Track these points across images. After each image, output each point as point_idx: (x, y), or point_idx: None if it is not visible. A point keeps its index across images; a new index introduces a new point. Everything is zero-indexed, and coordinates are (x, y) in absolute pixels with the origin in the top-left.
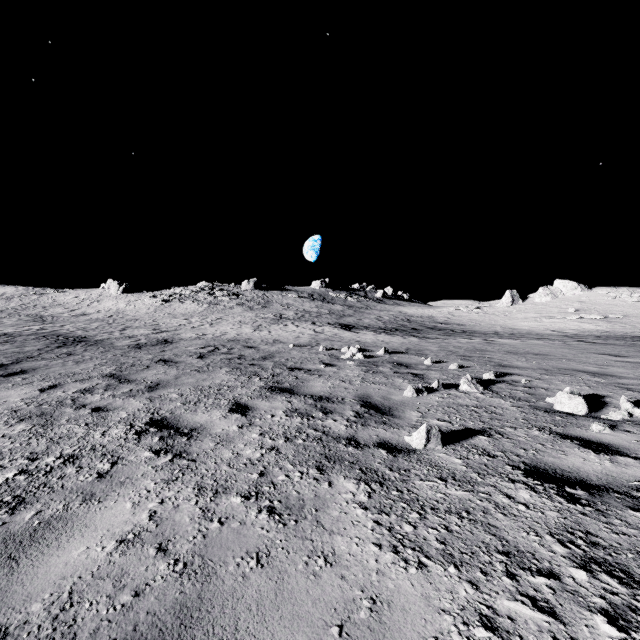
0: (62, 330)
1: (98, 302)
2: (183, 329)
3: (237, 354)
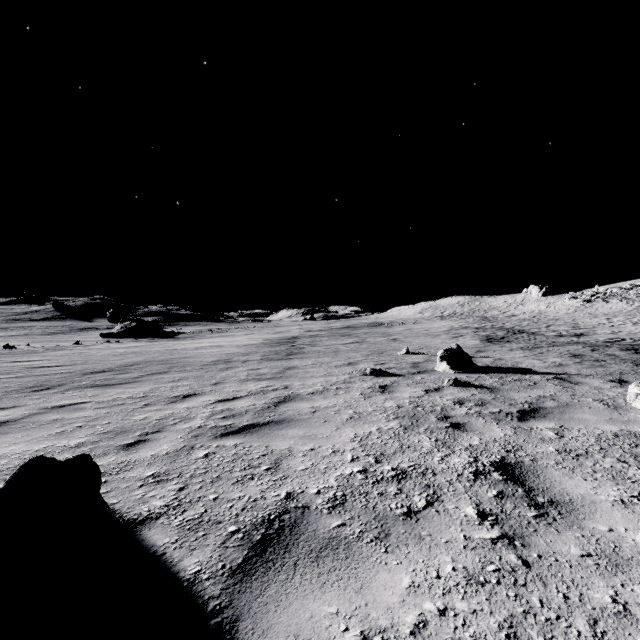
0: (506, 326)
1: (522, 305)
2: (600, 327)
3: (637, 343)
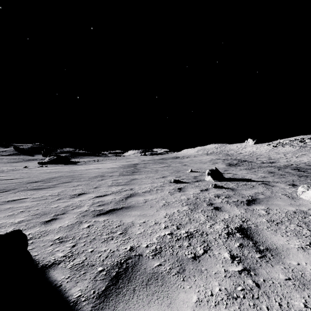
0: (237, 158)
1: (245, 148)
2: (281, 159)
3: (298, 166)
